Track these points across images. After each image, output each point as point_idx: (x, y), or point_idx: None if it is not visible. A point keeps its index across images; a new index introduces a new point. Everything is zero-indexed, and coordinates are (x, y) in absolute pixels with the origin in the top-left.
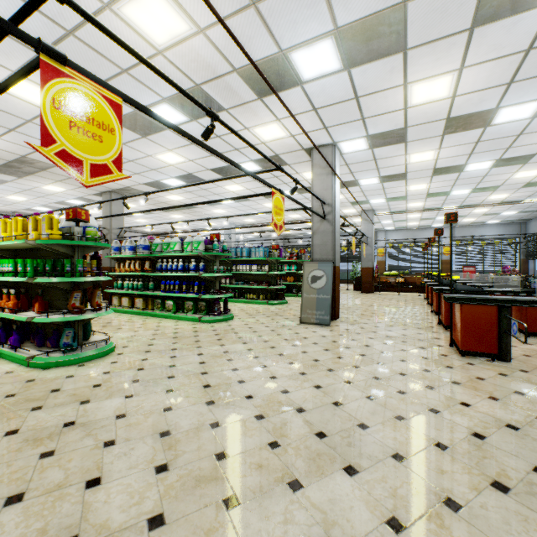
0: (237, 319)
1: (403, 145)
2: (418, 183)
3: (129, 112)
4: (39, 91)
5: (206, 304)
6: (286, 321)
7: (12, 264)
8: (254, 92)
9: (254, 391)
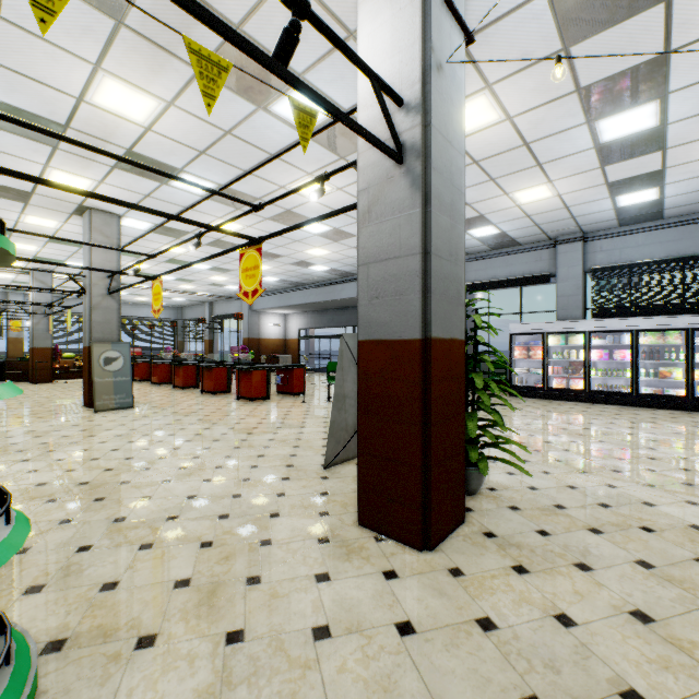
0: None
1: (173, 239)
2: (145, 263)
3: None
4: None
5: None
6: (71, 415)
7: None
8: (117, 163)
9: (219, 433)
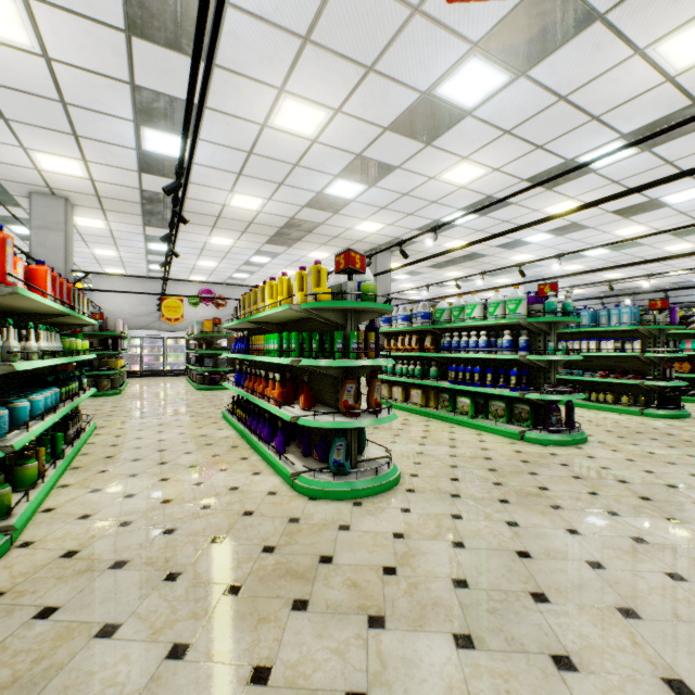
0: (597, 443)
1: None
2: None
3: (412, 101)
4: (305, 110)
5: (530, 410)
6: None
7: (276, 340)
8: None
9: None
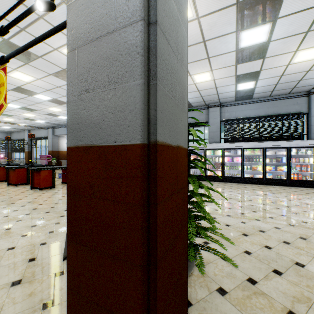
0: None
1: None
2: None
3: None
4: None
5: None
6: None
7: None
8: None
9: None
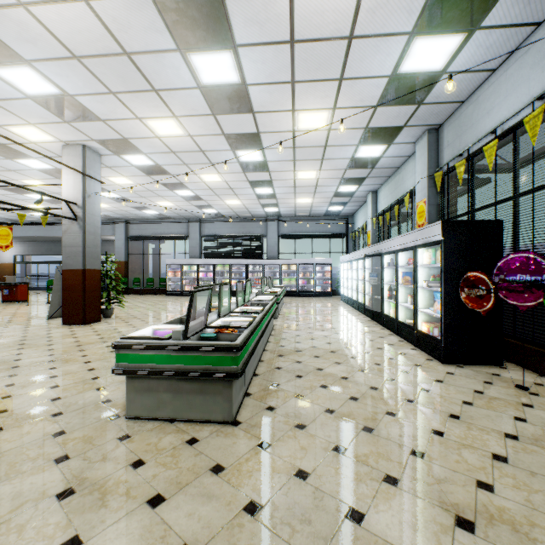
0: None
1: None
2: None
3: None
4: None
5: None
6: None
7: None
8: None
9: None
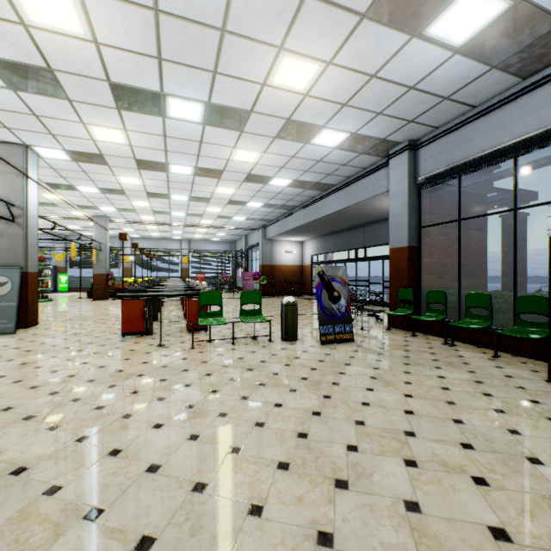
0: None
1: (108, 167)
2: (140, 200)
3: None
4: None
5: None
6: None
7: None
8: None
9: None
